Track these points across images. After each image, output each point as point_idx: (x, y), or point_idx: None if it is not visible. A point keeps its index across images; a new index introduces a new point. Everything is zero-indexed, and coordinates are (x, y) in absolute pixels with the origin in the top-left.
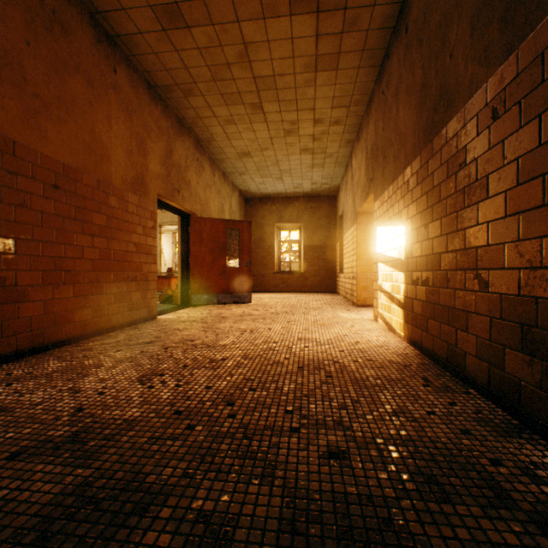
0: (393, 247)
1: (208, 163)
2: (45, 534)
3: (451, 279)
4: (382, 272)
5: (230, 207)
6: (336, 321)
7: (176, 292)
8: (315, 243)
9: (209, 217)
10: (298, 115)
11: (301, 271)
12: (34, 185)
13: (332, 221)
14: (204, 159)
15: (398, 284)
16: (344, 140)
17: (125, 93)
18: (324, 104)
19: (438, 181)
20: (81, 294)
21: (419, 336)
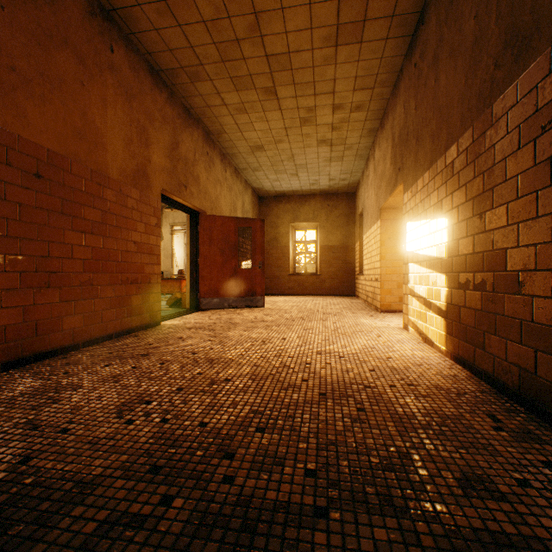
0: (430, 244)
1: (219, 157)
2: None
3: (526, 283)
4: (414, 274)
5: (243, 206)
6: (359, 329)
7: (185, 295)
8: (332, 243)
9: (220, 215)
10: (315, 100)
11: (318, 272)
12: (10, 172)
13: (351, 219)
14: (214, 154)
15: (437, 288)
16: (366, 129)
17: (124, 76)
18: (345, 85)
19: (503, 156)
20: (70, 299)
21: (469, 354)
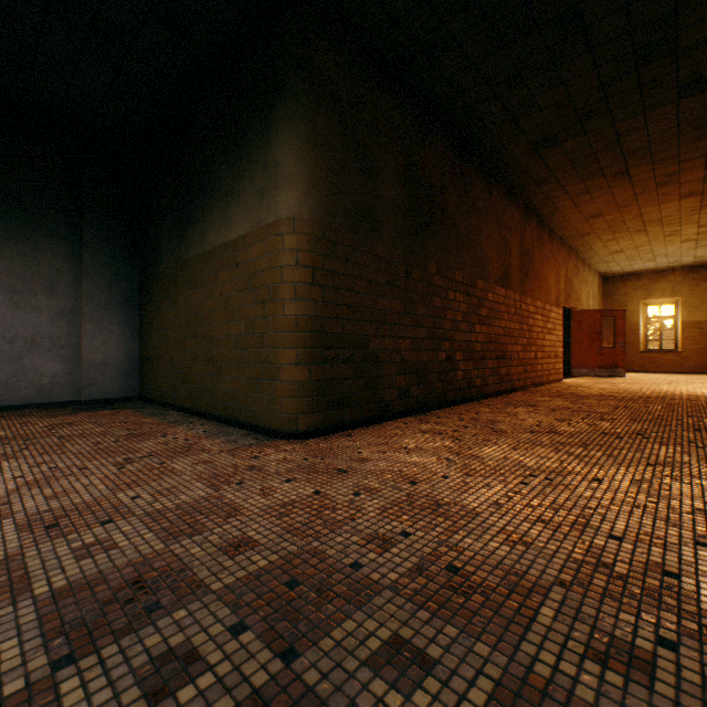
0: None
1: (580, 264)
2: (631, 400)
3: None
4: None
5: (592, 293)
6: None
7: None
8: (698, 319)
9: (581, 307)
10: (680, 227)
11: (677, 349)
12: (539, 316)
13: None
14: (578, 264)
15: None
16: None
17: (554, 253)
18: None
19: None
20: (545, 363)
21: None
